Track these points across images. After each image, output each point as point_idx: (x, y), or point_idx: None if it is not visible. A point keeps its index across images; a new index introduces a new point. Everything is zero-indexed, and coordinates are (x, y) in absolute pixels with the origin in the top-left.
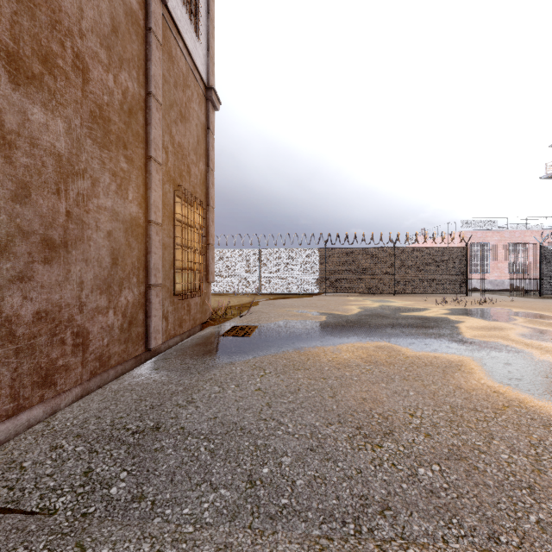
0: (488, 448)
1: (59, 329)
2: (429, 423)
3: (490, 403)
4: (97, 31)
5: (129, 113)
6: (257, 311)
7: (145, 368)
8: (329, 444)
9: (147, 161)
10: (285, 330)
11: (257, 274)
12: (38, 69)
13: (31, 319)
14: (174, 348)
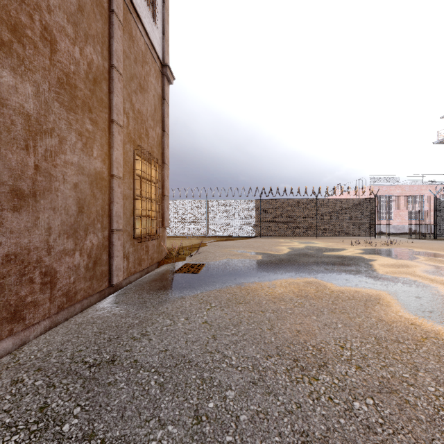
0: (415, 380)
1: (28, 270)
2: (359, 354)
3: (410, 334)
4: (64, 8)
5: (94, 82)
6: (205, 251)
7: (107, 302)
8: (269, 377)
9: (110, 124)
10: (228, 268)
11: (205, 221)
12: (7, 37)
13: (0, 261)
14: (134, 284)
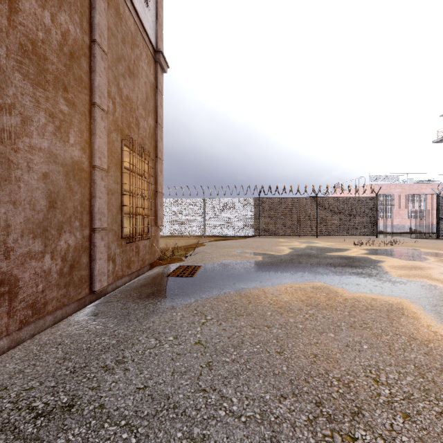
0: None
1: None
2: (401, 393)
3: None
4: None
5: (71, 56)
6: (201, 252)
7: (84, 313)
8: (285, 435)
9: (92, 107)
10: (226, 270)
11: (202, 220)
12: None
13: None
14: (120, 290)
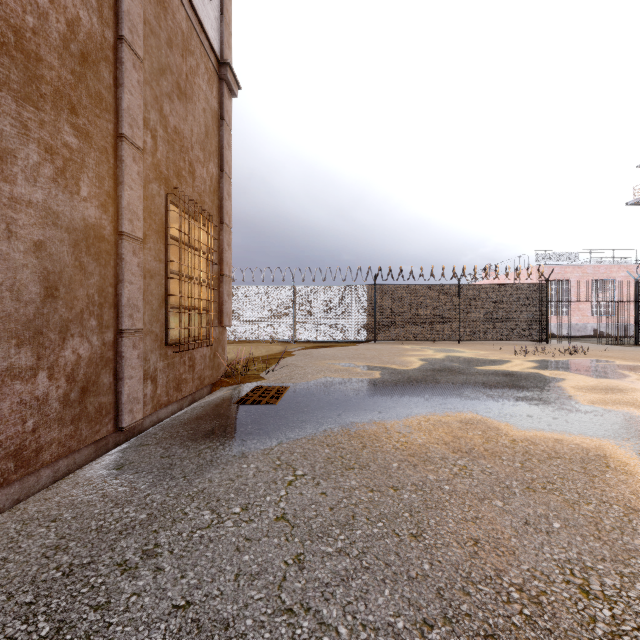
0: None
1: None
2: (632, 617)
3: None
4: None
5: (82, 59)
6: (289, 365)
7: (103, 465)
8: None
9: (118, 142)
10: (326, 394)
11: (291, 317)
12: None
13: None
14: (163, 425)
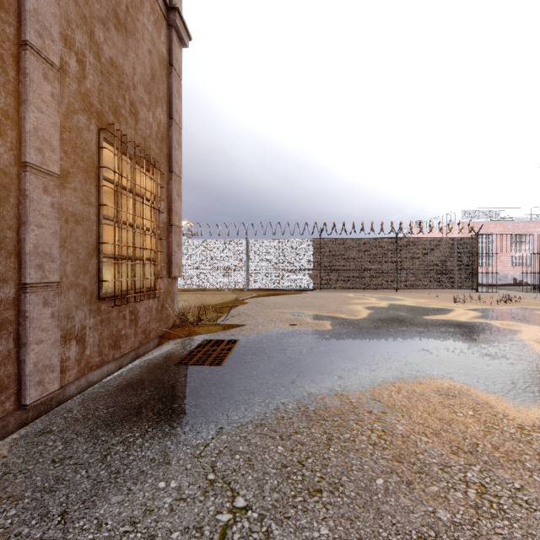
0: None
1: None
2: None
3: None
4: None
5: None
6: (241, 314)
7: None
8: None
9: (20, 51)
10: (277, 350)
11: (244, 268)
12: None
13: None
14: (86, 394)
